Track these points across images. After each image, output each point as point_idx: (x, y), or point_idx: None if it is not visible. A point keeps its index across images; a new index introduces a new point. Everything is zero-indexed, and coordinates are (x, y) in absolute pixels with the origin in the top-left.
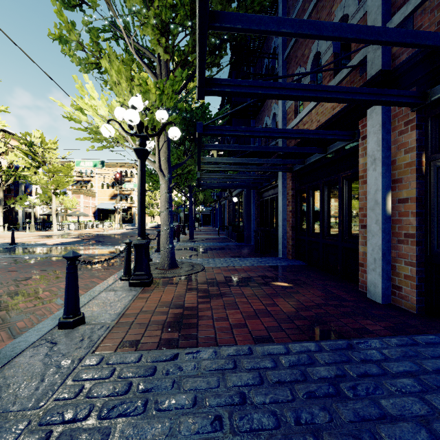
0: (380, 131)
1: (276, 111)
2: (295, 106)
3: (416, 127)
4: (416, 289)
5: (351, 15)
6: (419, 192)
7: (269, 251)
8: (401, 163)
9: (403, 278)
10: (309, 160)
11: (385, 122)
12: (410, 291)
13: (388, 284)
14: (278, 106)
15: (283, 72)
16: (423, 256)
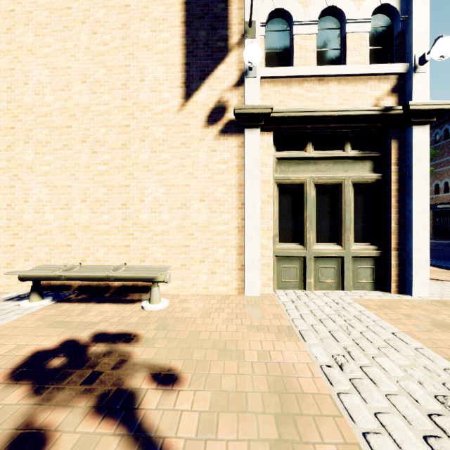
0: None
1: None
2: (434, 190)
3: None
4: None
5: None
6: None
7: None
8: None
9: None
10: (442, 209)
11: None
12: None
13: None
14: None
15: None
16: None
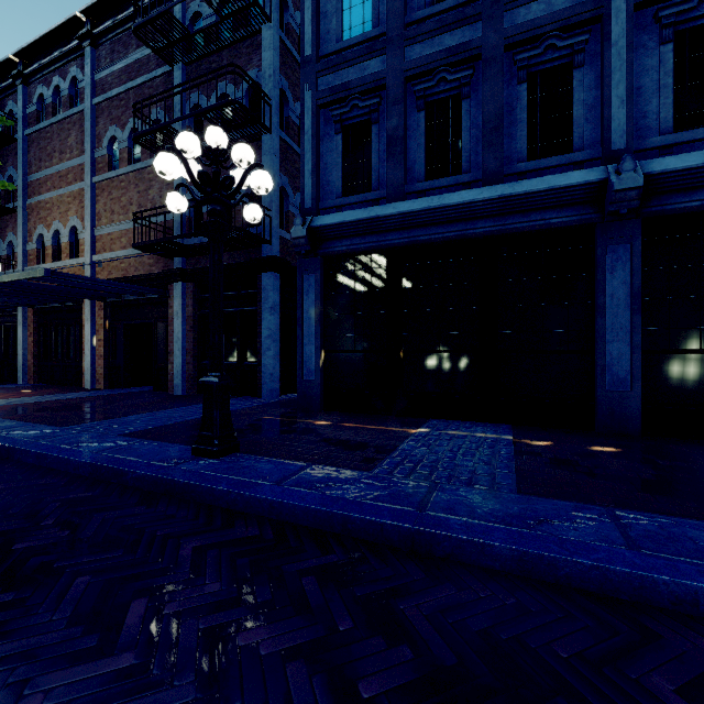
0: (90, 306)
1: (14, 241)
2: (38, 252)
3: (104, 309)
4: (104, 378)
5: (79, 232)
6: (105, 337)
7: (6, 381)
8: (99, 323)
9: (100, 375)
10: (51, 304)
11: (93, 302)
12: (102, 380)
13: (94, 380)
14: (17, 239)
15: (25, 214)
16: (107, 364)
